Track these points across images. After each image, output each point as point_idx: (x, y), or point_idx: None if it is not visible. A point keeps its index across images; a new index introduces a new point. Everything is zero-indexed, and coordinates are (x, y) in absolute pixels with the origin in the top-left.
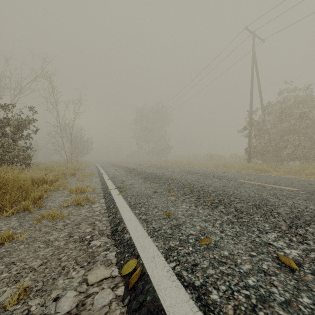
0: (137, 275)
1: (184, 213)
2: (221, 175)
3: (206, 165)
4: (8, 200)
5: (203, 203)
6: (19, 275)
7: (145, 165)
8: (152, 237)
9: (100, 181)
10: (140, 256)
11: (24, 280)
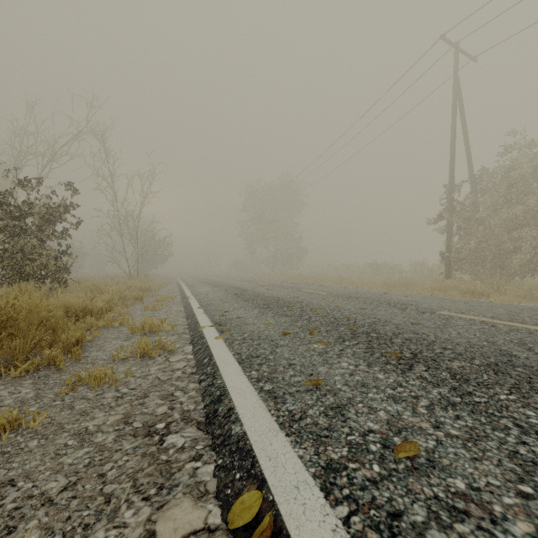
0: (264, 537)
1: (348, 381)
2: (402, 302)
3: (370, 282)
4: (21, 346)
5: (381, 359)
6: (19, 513)
7: (263, 283)
8: (290, 436)
9: (184, 311)
10: (266, 483)
11: (27, 527)
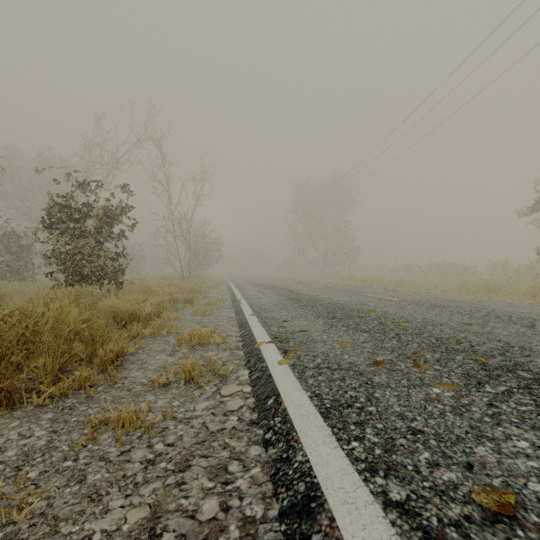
0: None
1: None
2: (516, 315)
3: (440, 285)
4: (51, 363)
5: None
6: None
7: (316, 285)
8: None
9: (235, 317)
10: None
11: None
